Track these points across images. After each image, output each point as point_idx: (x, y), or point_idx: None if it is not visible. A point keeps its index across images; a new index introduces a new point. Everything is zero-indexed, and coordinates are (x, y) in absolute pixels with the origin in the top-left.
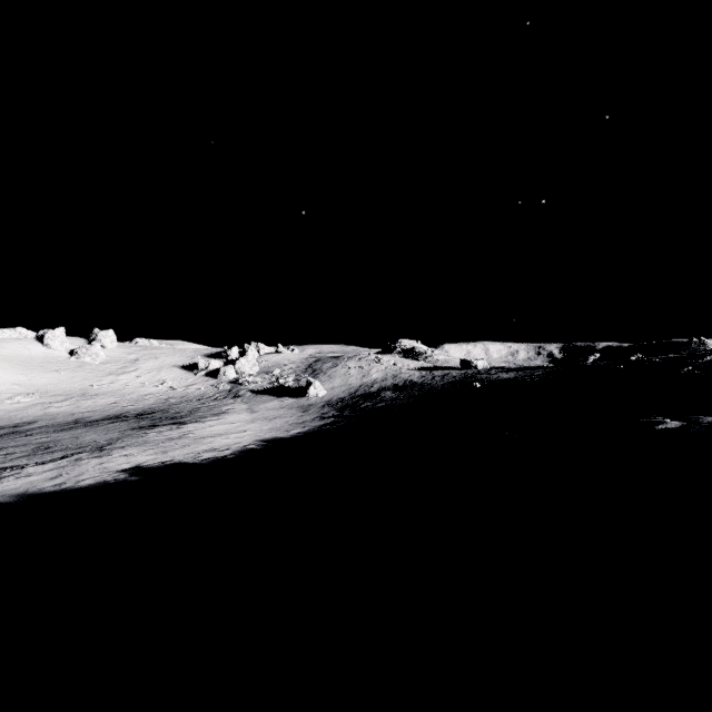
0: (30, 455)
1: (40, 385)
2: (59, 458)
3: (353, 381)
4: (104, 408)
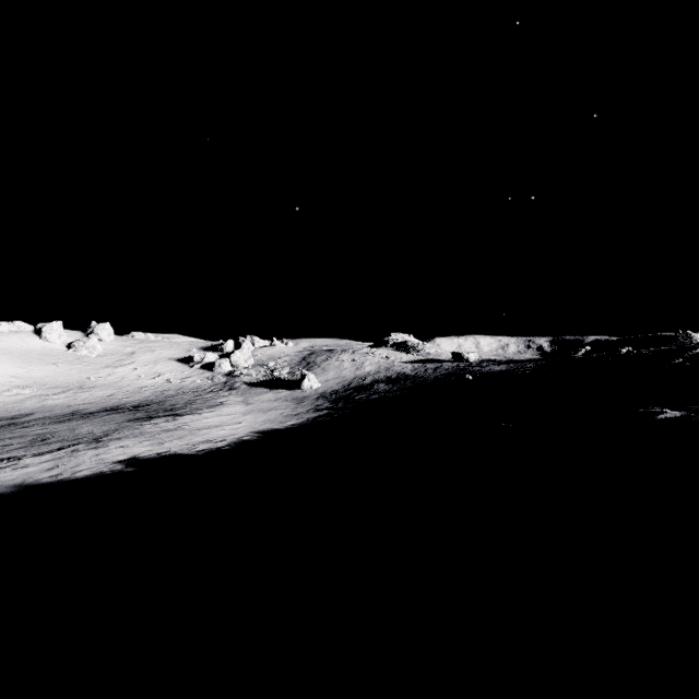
0: (27, 446)
1: (38, 377)
2: (56, 450)
3: (346, 373)
4: (100, 400)
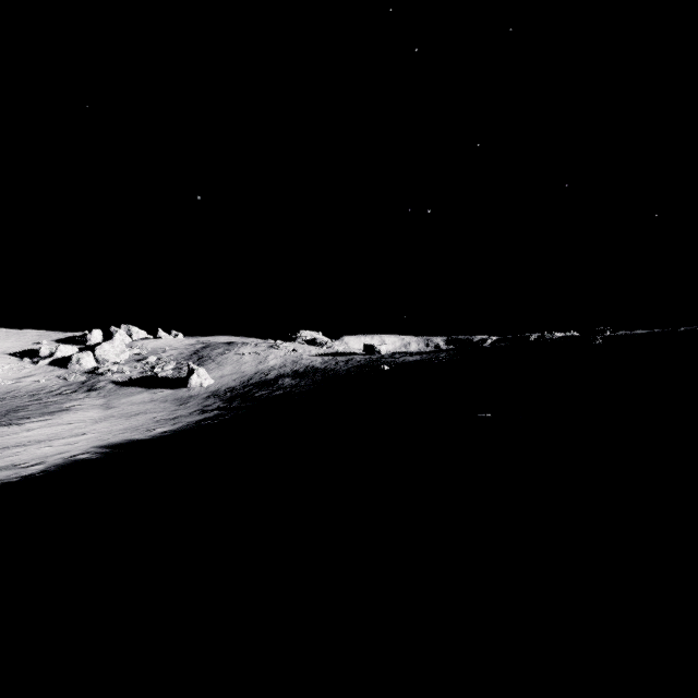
0: None
1: None
2: None
3: (247, 368)
4: None
